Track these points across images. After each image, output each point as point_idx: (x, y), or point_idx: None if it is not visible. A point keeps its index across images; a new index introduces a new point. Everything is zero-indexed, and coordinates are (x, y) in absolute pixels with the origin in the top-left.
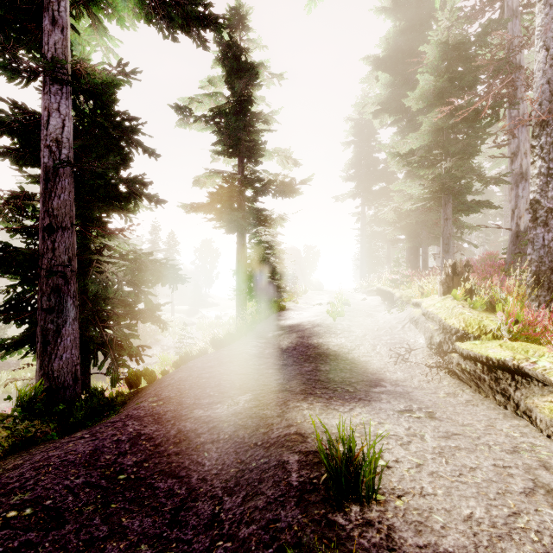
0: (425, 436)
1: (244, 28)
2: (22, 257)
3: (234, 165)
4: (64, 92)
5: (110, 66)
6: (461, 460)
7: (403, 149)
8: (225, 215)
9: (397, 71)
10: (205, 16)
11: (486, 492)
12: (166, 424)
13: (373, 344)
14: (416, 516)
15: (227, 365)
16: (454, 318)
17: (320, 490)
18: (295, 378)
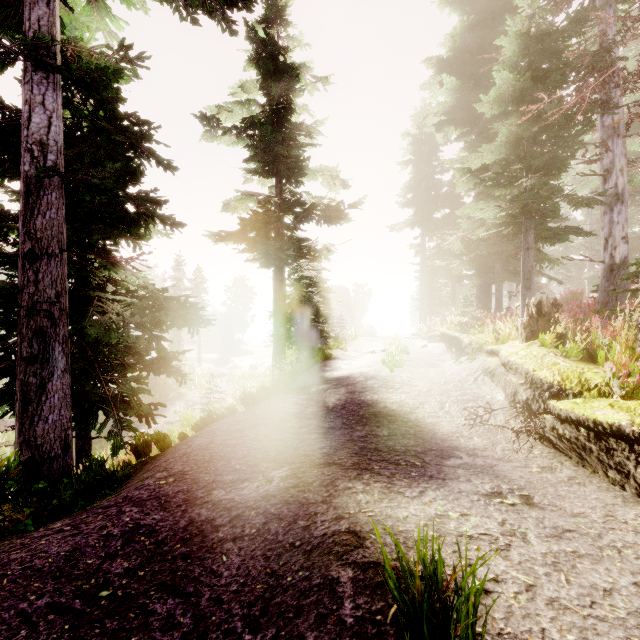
0: (528, 535)
1: (283, 22)
2: None
3: (271, 186)
4: (50, 81)
5: (109, 48)
6: (587, 575)
7: (474, 165)
8: (259, 245)
9: (465, 75)
10: None
11: (639, 636)
12: (175, 511)
13: (441, 401)
14: None
15: (259, 429)
16: (545, 369)
17: (389, 636)
18: (344, 445)
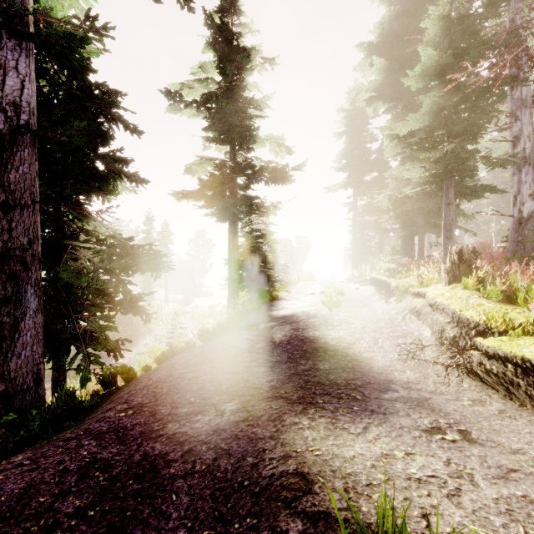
0: (475, 477)
1: (236, 12)
2: None
3: (226, 152)
4: (23, 48)
5: (76, 18)
6: None
7: (401, 132)
8: (215, 202)
9: (392, 57)
10: None
11: None
12: (131, 444)
13: (374, 337)
14: None
15: (214, 362)
16: (471, 310)
17: None
18: (290, 379)
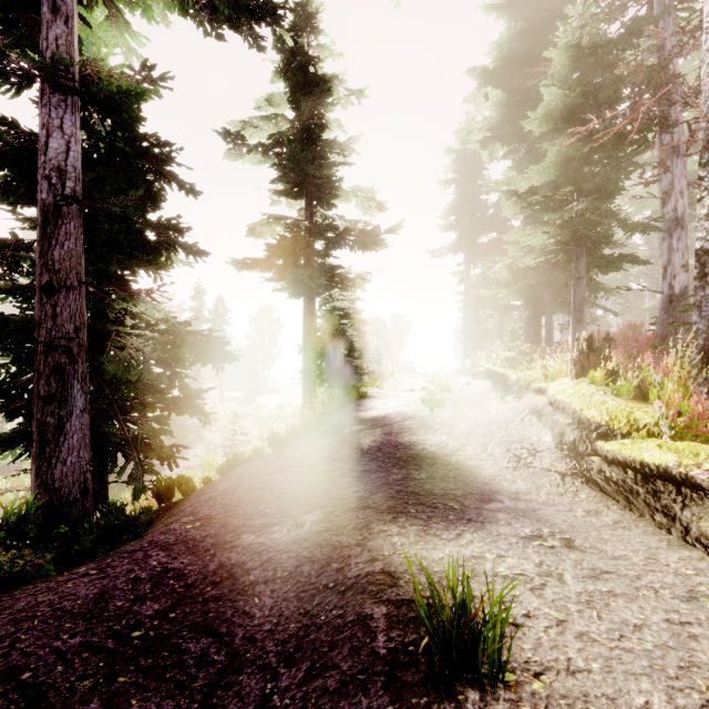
0: (564, 576)
1: (314, 30)
2: (12, 327)
3: (300, 209)
4: (69, 104)
5: (130, 69)
6: (620, 613)
7: (521, 187)
8: (287, 274)
9: (513, 87)
10: (259, 5)
11: (663, 665)
12: (203, 555)
13: (484, 443)
14: (564, 708)
15: (289, 472)
16: (593, 409)
17: (420, 664)
18: (380, 489)
